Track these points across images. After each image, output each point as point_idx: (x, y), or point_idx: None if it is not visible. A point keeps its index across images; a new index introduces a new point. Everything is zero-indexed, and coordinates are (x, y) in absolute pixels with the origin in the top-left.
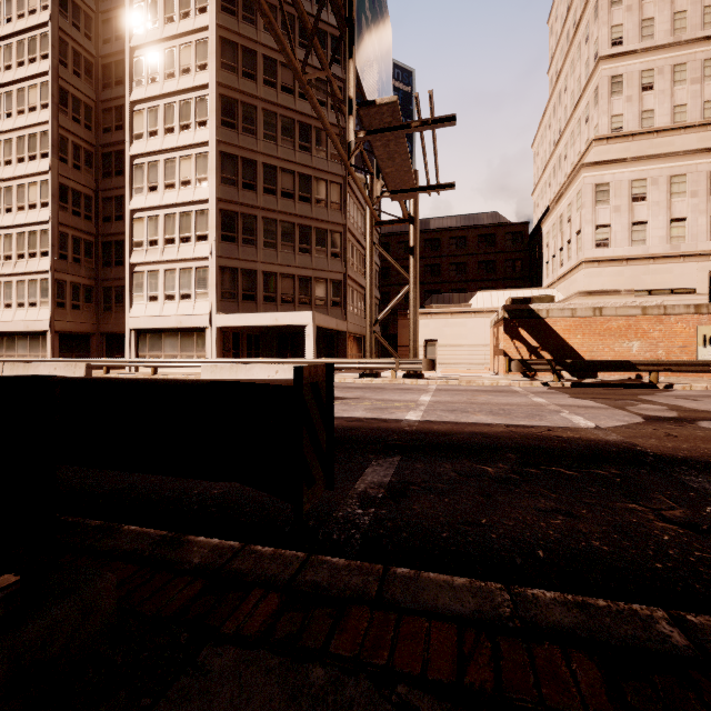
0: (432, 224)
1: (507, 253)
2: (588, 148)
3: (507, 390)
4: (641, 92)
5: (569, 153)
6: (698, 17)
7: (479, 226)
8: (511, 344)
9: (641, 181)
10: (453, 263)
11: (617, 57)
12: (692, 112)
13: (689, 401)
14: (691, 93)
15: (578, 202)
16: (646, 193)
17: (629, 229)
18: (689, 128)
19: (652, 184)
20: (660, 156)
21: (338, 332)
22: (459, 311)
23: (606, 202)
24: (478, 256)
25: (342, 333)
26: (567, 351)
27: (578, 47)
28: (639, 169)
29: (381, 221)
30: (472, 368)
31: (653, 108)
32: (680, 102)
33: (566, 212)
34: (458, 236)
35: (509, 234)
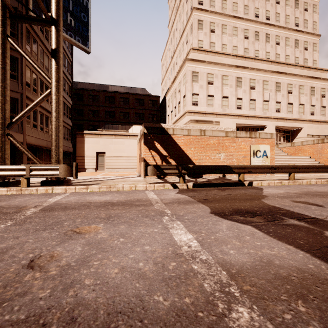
0: (110, 88)
1: (149, 110)
2: (188, 53)
3: (140, 200)
4: (210, 32)
5: (178, 61)
6: (231, 5)
7: (136, 93)
8: (149, 153)
9: (211, 75)
10: (122, 112)
11: (200, 10)
12: (229, 49)
13: (325, 210)
14: (228, 40)
15: (184, 80)
16: (213, 81)
17: (206, 98)
18: (228, 55)
19: (216, 77)
20: (219, 64)
21: None
22: (120, 134)
23: (197, 82)
24: (135, 109)
25: None
26: (185, 159)
27: (182, 6)
28: (210, 68)
29: (17, 15)
30: (128, 171)
31: (215, 42)
32: (224, 43)
33: (178, 87)
34: (124, 97)
35: (150, 101)
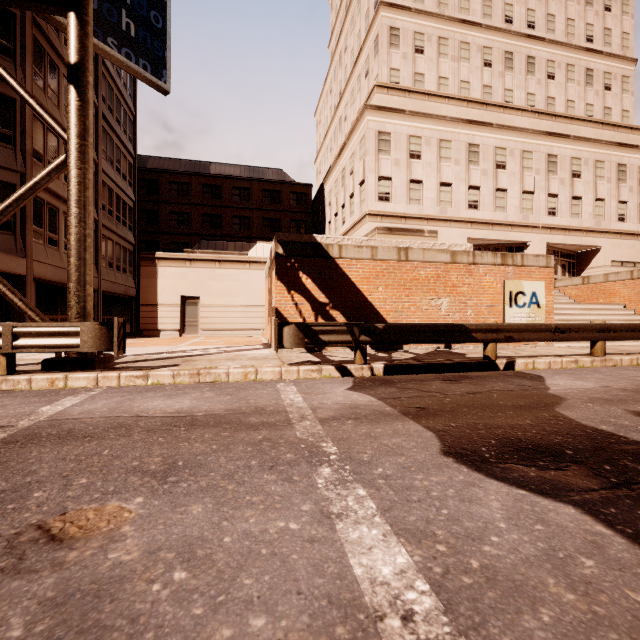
0: (213, 169)
1: (292, 213)
2: (370, 95)
3: (261, 410)
4: (415, 53)
5: (349, 113)
6: None
7: (264, 179)
8: (288, 299)
9: (417, 138)
10: (237, 216)
11: (395, 8)
12: (452, 88)
13: None
14: (452, 69)
15: (361, 150)
16: (421, 152)
17: (407, 186)
18: (452, 99)
19: (426, 144)
20: (432, 116)
21: (9, 276)
22: (229, 259)
23: (387, 153)
24: (263, 211)
25: (18, 279)
26: (365, 310)
27: (358, 1)
28: (415, 125)
29: None
30: (247, 334)
31: (424, 73)
32: (444, 75)
33: (348, 165)
34: (241, 186)
35: (294, 194)
